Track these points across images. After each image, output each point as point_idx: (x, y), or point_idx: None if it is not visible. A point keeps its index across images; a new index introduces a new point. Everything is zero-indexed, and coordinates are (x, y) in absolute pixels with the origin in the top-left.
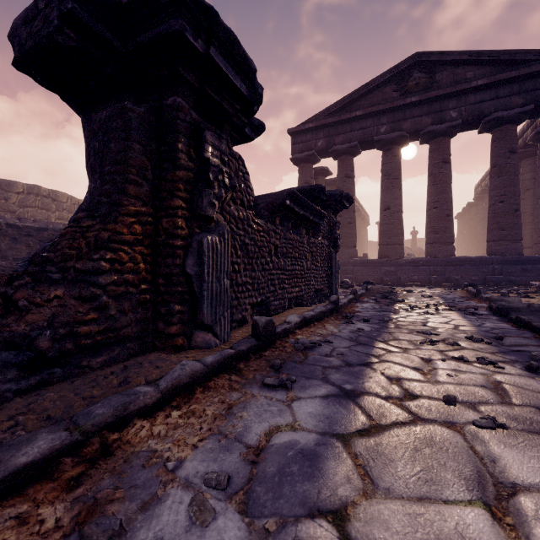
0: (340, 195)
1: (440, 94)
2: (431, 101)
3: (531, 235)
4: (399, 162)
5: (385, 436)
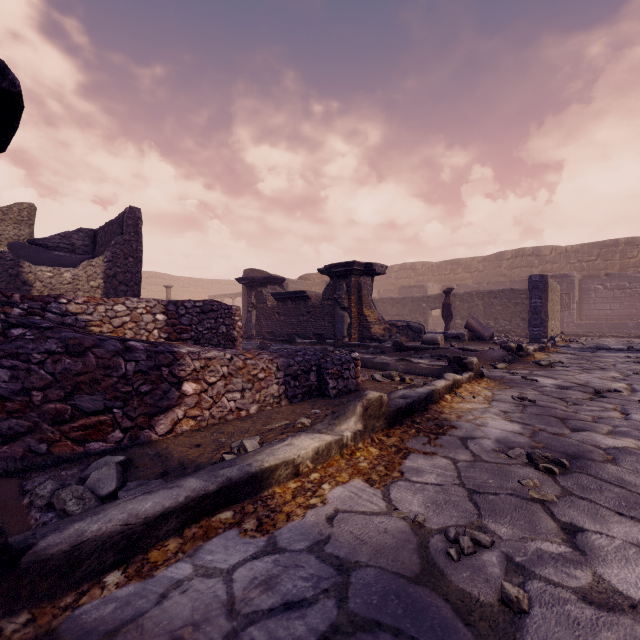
0: (325, 269)
1: None
2: None
3: None
4: None
5: None
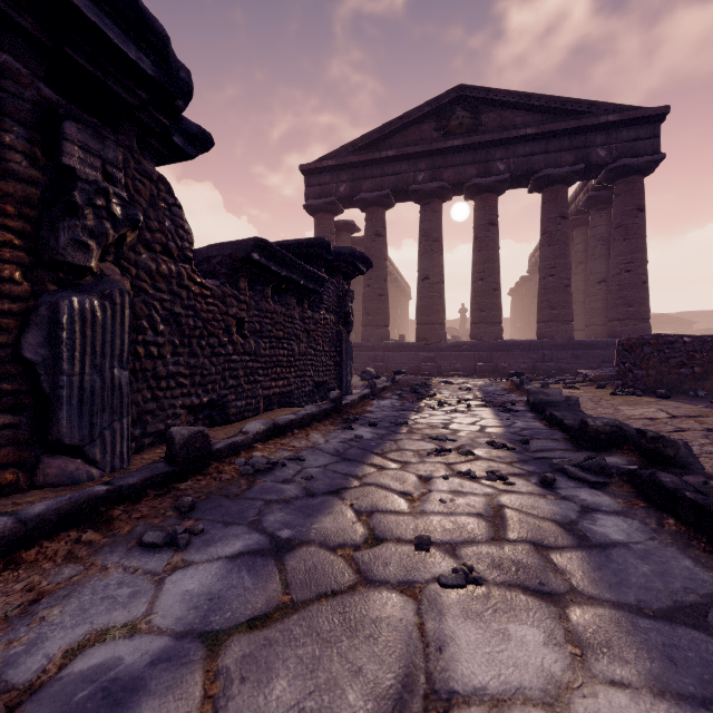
0: (351, 254)
1: (485, 140)
2: (476, 148)
3: (583, 316)
4: (440, 220)
5: (290, 625)
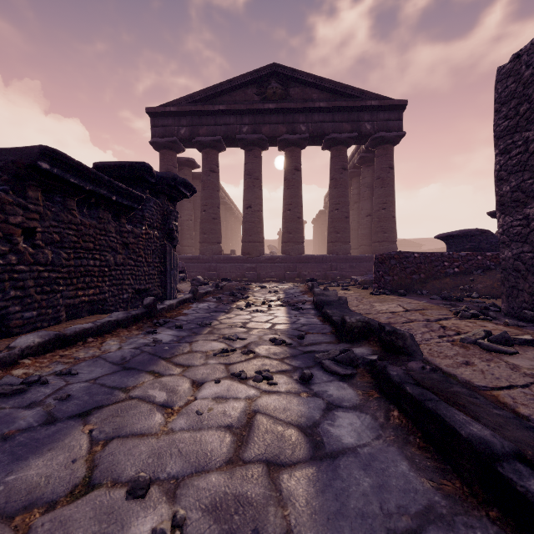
0: (173, 179)
1: (292, 107)
2: (286, 112)
3: (358, 239)
4: (260, 163)
5: None
